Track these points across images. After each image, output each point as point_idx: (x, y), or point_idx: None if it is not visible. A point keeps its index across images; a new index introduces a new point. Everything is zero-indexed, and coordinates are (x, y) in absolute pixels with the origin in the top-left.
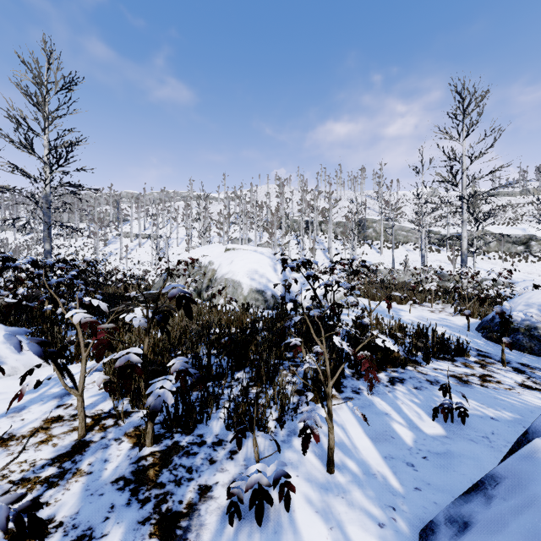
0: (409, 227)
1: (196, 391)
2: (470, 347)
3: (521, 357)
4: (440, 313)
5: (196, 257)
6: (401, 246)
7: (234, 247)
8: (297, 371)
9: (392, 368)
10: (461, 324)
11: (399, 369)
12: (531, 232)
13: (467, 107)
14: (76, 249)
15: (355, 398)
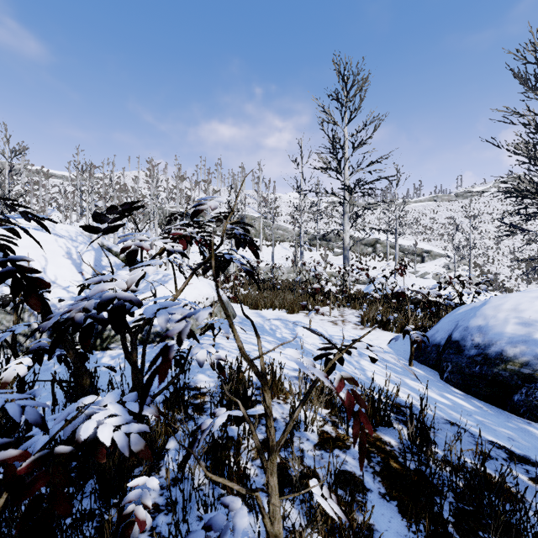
0: (285, 227)
1: None
2: None
3: None
4: (345, 324)
5: None
6: (279, 244)
7: None
8: None
9: None
10: (385, 346)
11: None
12: (376, 236)
13: (350, 90)
14: None
15: None
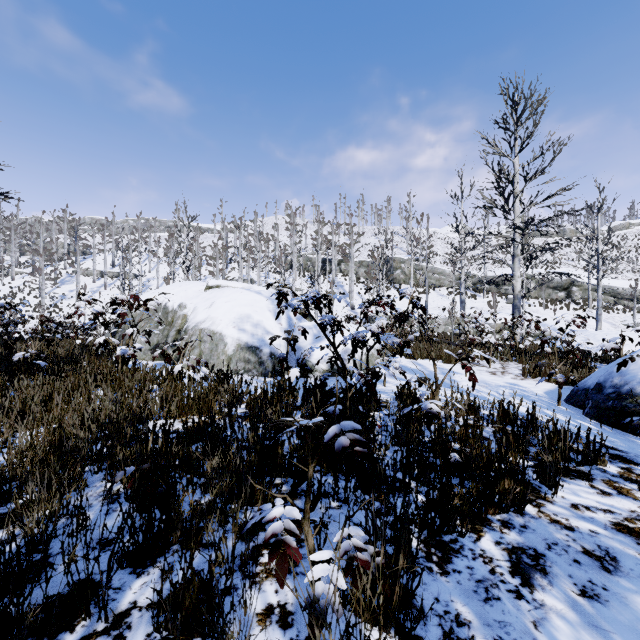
0: (442, 269)
1: None
2: (607, 448)
3: None
4: (504, 375)
5: (161, 298)
6: (434, 291)
7: (219, 283)
8: None
9: (498, 513)
10: (541, 392)
11: (513, 517)
12: (572, 276)
13: (521, 115)
14: (12, 291)
15: None
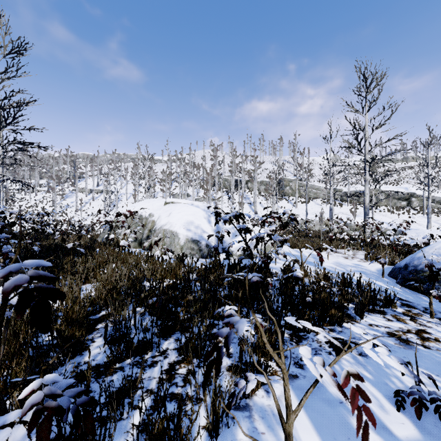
0: (318, 186)
1: (110, 376)
2: (397, 298)
3: (440, 306)
4: (353, 259)
5: (138, 209)
6: (312, 201)
7: (173, 200)
8: (238, 393)
9: (329, 325)
10: (374, 270)
11: (336, 327)
12: (412, 190)
13: (369, 86)
14: (36, 202)
15: (300, 376)
